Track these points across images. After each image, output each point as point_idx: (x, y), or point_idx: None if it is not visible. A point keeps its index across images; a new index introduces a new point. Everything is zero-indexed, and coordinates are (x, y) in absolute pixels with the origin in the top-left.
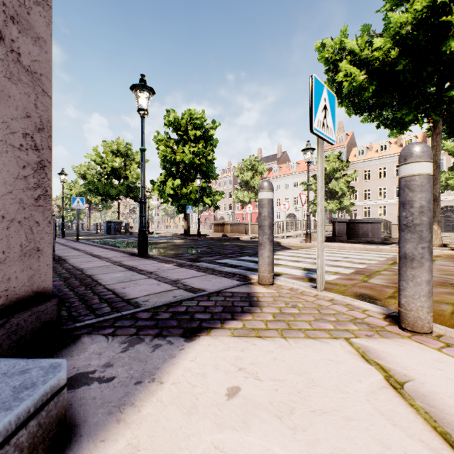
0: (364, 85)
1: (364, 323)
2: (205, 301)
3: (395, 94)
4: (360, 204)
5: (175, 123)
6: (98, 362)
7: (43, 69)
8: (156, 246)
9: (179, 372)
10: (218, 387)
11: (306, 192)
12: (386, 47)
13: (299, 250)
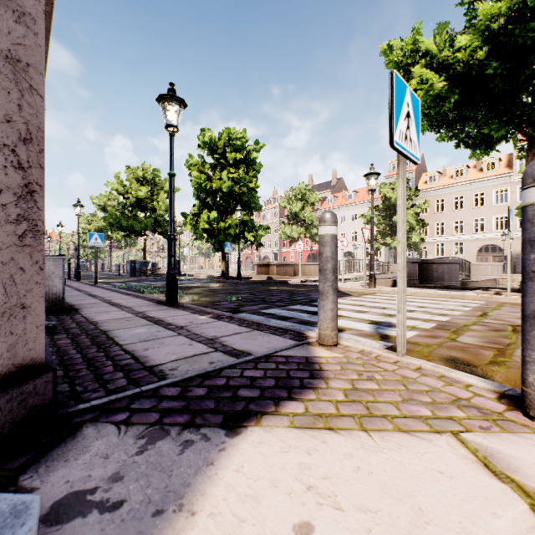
0: (444, 94)
1: (473, 407)
2: (251, 370)
3: (482, 105)
4: (432, 240)
5: (211, 144)
6: (102, 473)
7: (31, 56)
8: (188, 291)
9: (218, 493)
10: (278, 524)
11: (367, 226)
12: (473, 45)
13: (362, 297)
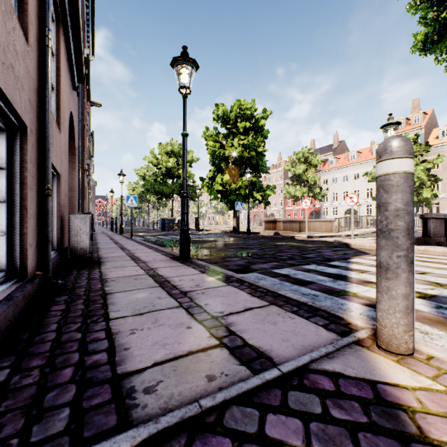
0: None
1: None
2: (278, 416)
3: None
4: (444, 196)
5: (224, 116)
6: None
7: None
8: (203, 245)
9: None
10: None
11: (370, 184)
12: None
13: None
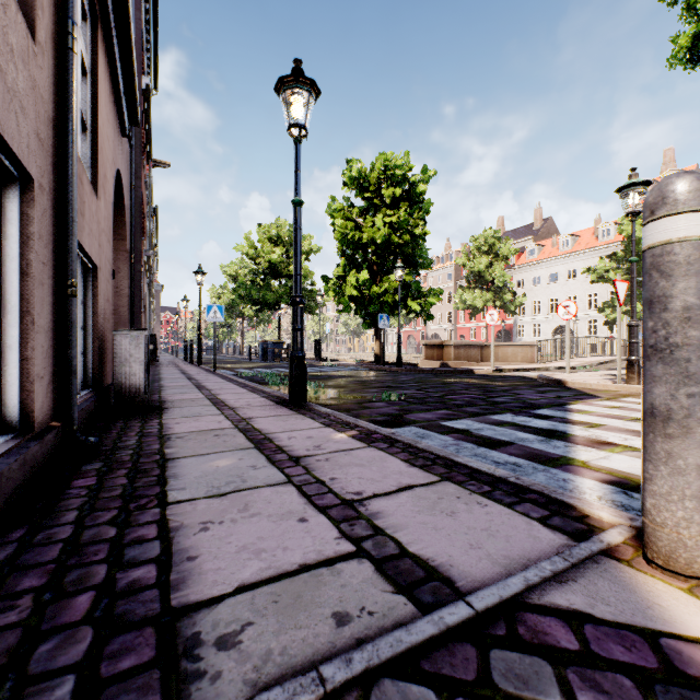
0: None
1: None
2: None
3: None
4: None
5: (360, 179)
6: None
7: None
8: (327, 383)
9: None
10: None
11: (594, 287)
12: None
13: (623, 402)
